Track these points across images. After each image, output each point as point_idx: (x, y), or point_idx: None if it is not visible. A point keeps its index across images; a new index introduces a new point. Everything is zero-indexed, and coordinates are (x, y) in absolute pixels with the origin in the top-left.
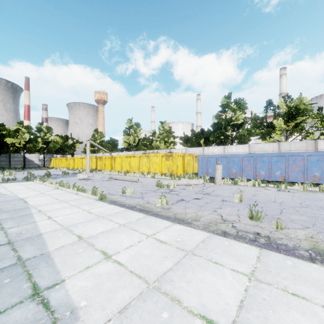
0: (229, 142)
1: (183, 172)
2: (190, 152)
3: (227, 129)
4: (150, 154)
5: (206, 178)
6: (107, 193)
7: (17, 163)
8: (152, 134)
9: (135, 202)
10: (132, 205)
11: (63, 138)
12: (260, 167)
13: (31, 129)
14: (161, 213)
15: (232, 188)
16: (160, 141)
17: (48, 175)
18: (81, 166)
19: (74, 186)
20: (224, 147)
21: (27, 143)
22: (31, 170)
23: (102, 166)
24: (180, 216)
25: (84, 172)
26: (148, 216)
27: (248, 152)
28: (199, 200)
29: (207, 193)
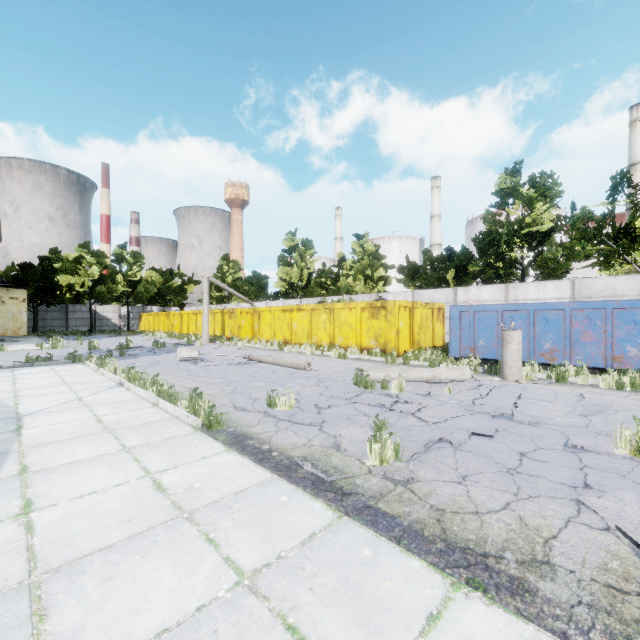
0: (516, 275)
1: (410, 346)
2: (424, 300)
3: (512, 246)
4: (335, 305)
5: (473, 362)
6: (230, 404)
7: (81, 323)
8: (338, 263)
9: (300, 443)
10: (292, 455)
11: (164, 275)
12: (627, 337)
13: (103, 257)
14: (389, 507)
15: (558, 393)
16: (356, 276)
17: (121, 351)
18: (195, 330)
19: (156, 381)
20: (507, 286)
21: (96, 284)
22: (102, 337)
23: (234, 330)
24: (464, 529)
25: (197, 343)
26: (343, 521)
27: (571, 297)
28: (491, 440)
29: (503, 413)
